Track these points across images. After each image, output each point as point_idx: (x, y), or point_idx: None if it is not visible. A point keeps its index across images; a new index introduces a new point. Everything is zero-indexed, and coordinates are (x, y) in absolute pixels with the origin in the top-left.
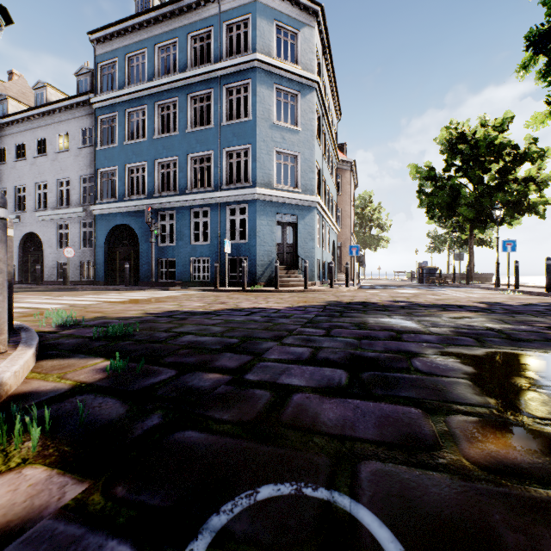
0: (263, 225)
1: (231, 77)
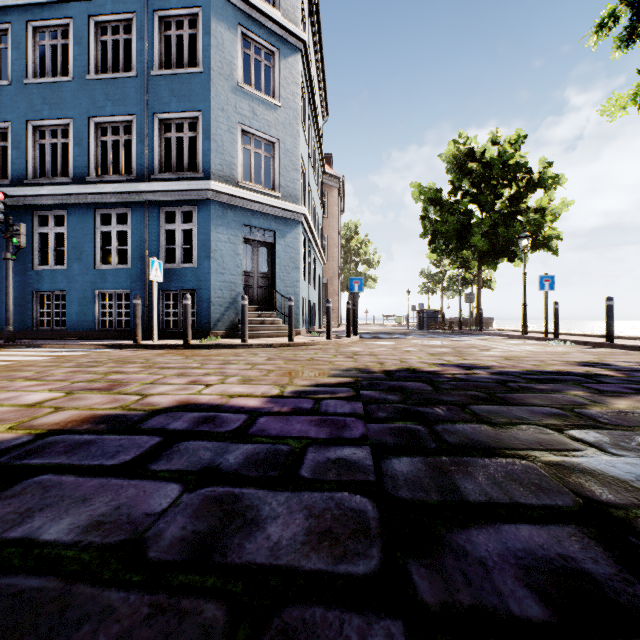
0: (221, 242)
1: None
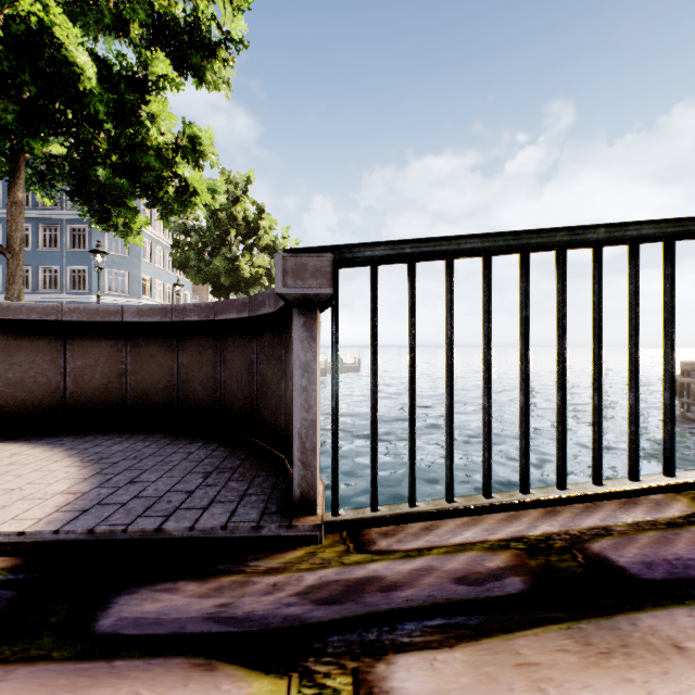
0: None
1: (74, 220)
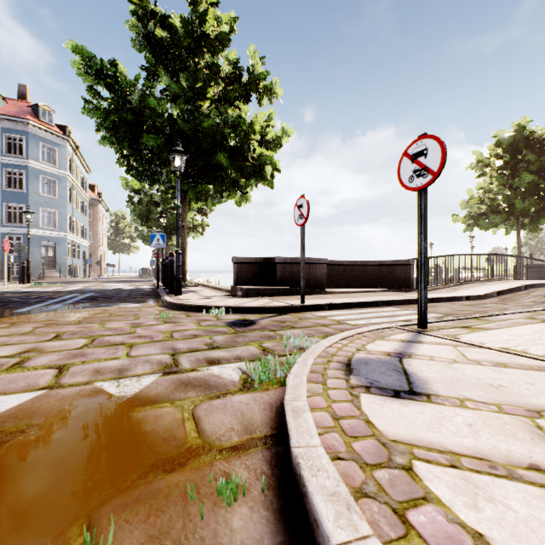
0: (33, 247)
1: (10, 165)
